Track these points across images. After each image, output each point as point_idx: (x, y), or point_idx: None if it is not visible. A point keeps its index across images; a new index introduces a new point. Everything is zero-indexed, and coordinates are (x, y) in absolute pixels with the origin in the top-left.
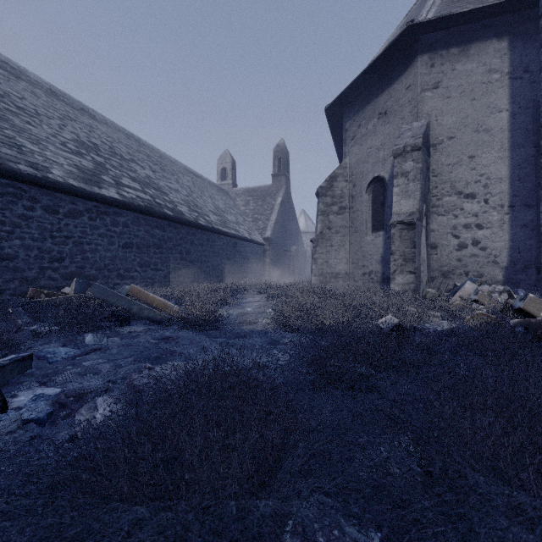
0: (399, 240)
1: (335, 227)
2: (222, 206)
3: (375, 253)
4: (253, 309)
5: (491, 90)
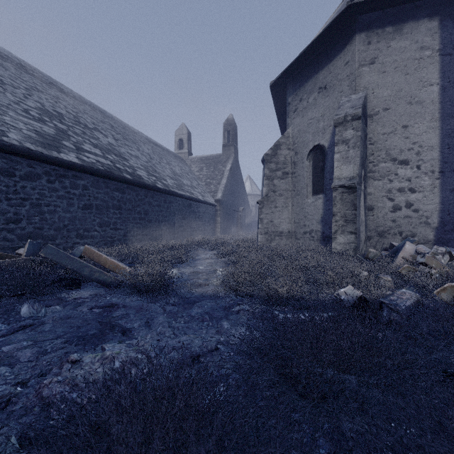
0: (340, 203)
1: (279, 190)
2: (178, 171)
3: (315, 214)
4: (205, 267)
5: (423, 65)
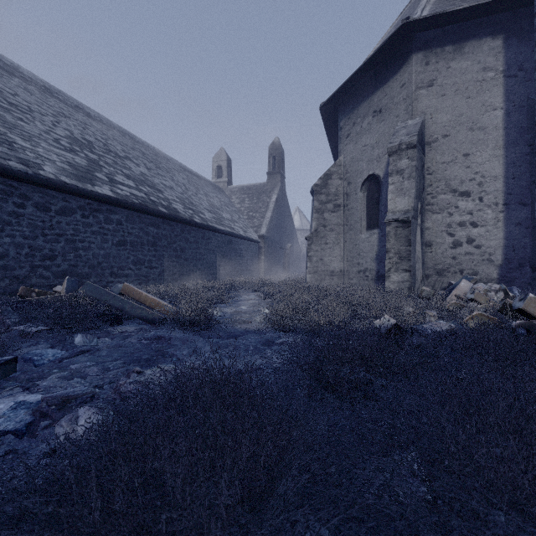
0: (394, 238)
1: (330, 225)
2: (217, 203)
3: (370, 251)
4: (248, 307)
5: (486, 88)
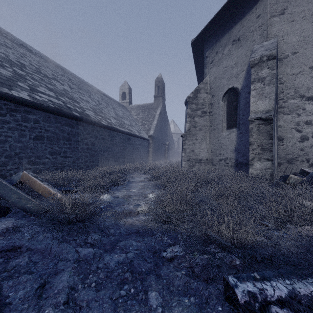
0: (257, 133)
1: (199, 126)
2: (121, 114)
3: (230, 144)
4: (137, 190)
5: None
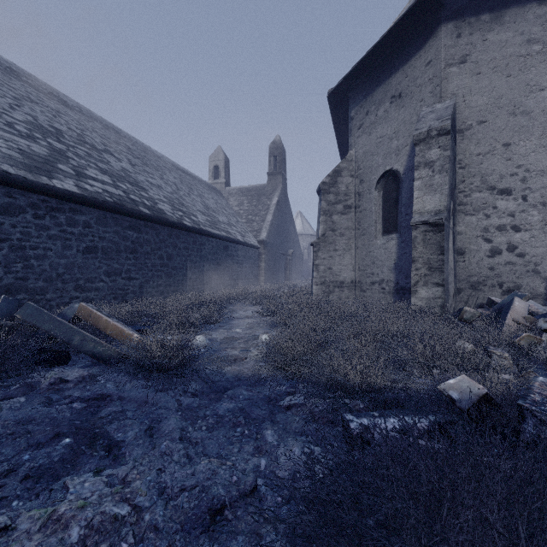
0: (422, 245)
1: (340, 229)
2: (213, 205)
3: (387, 259)
4: (243, 330)
5: (531, 64)
